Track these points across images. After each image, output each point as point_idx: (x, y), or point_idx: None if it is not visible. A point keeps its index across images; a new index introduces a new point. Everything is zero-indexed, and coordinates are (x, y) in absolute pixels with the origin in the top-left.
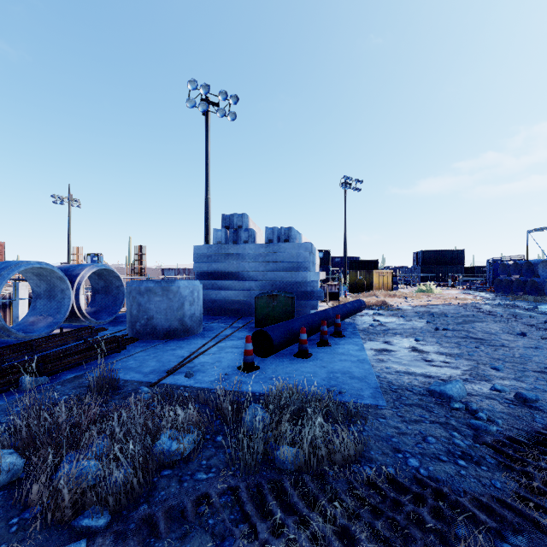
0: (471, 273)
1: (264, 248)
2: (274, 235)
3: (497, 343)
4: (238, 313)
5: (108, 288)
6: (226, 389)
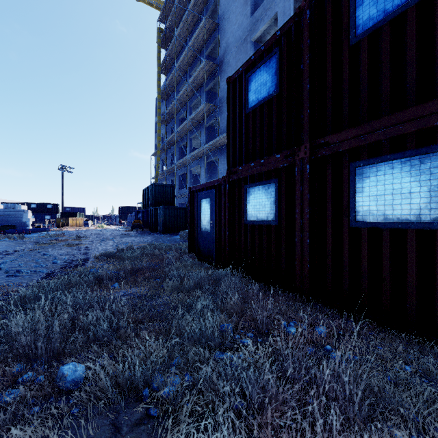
0: None
1: (3, 210)
2: (8, 206)
3: (70, 233)
4: None
5: None
6: None
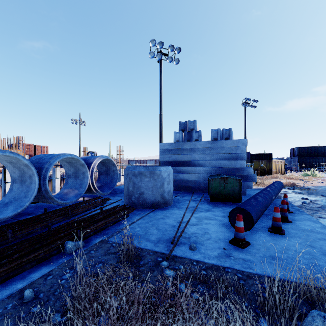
0: None
1: (210, 144)
2: (218, 134)
3: None
4: (191, 189)
5: (108, 171)
6: (239, 269)
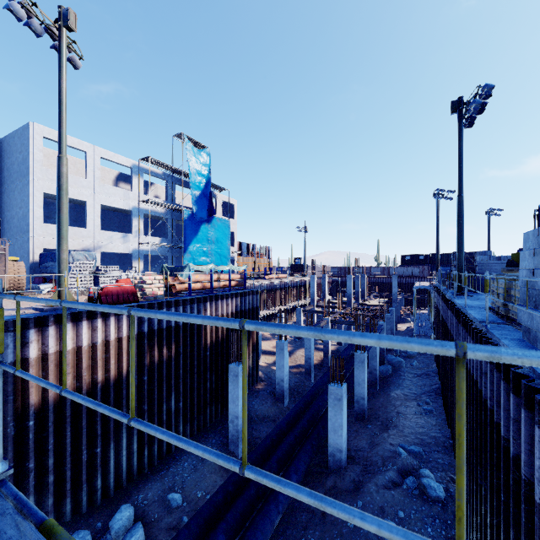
0: None
1: (500, 262)
2: (505, 258)
3: None
4: None
5: None
6: None
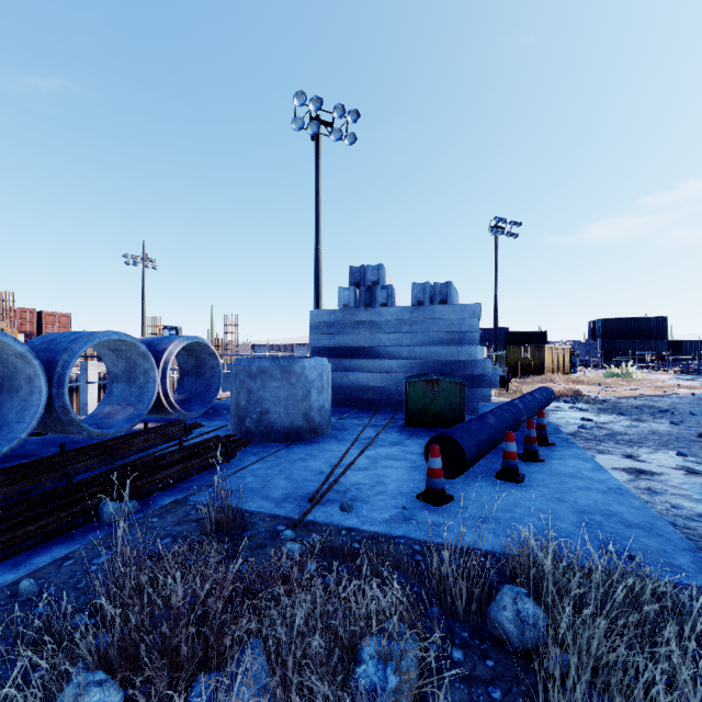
0: (676, 351)
1: (410, 312)
2: (426, 294)
3: None
4: (373, 404)
5: (200, 368)
6: (420, 538)
